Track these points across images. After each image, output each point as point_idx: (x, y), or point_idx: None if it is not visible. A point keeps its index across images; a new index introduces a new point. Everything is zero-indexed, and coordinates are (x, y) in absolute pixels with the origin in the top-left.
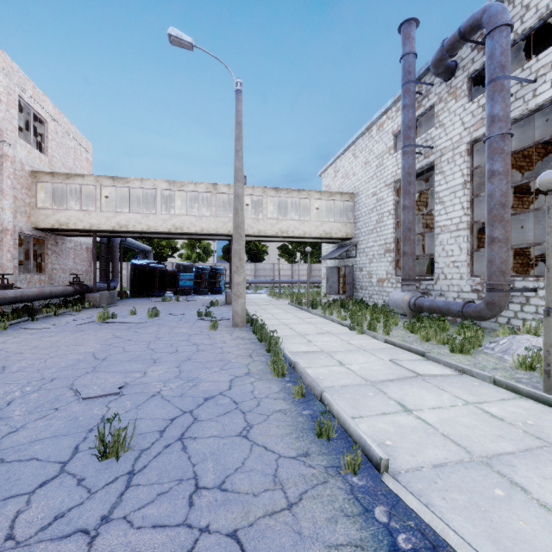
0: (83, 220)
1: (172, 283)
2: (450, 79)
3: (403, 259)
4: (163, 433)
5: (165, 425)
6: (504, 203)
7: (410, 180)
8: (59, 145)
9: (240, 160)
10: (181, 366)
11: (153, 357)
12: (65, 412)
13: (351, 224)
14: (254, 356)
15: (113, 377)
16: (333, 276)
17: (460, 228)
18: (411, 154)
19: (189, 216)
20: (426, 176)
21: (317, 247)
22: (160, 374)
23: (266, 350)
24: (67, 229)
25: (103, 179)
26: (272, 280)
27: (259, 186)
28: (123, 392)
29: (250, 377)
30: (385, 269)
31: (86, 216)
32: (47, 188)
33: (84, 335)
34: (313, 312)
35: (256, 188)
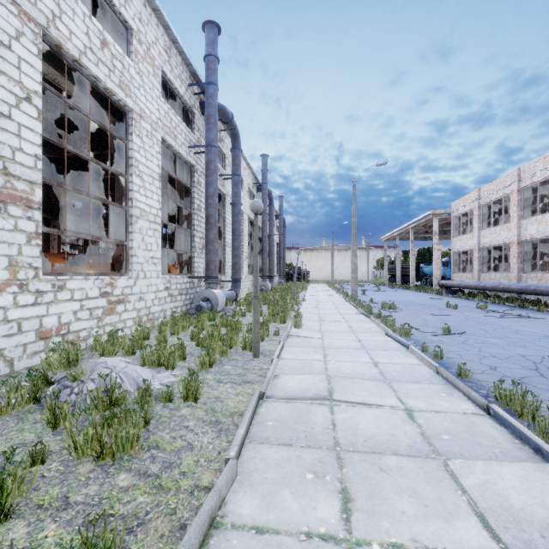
0: None
1: None
2: None
3: None
4: None
5: None
6: None
7: None
8: None
9: None
10: None
11: None
12: None
13: None
14: None
15: None
16: None
17: None
18: None
19: None
20: None
21: None
22: None
23: None
24: None
25: None
26: None
27: None
28: None
29: None
30: None
31: None
32: None
33: None
34: None
35: None
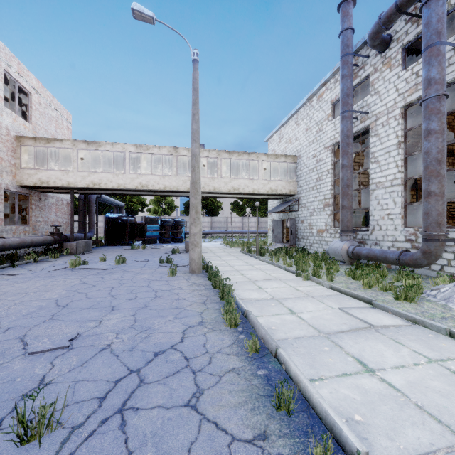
0: (61, 179)
1: (141, 233)
2: (385, 51)
3: (342, 212)
4: (103, 401)
5: (107, 390)
6: (440, 159)
7: (349, 142)
8: (42, 114)
9: (196, 123)
10: (137, 315)
11: (111, 304)
12: (5, 371)
13: (294, 182)
14: (207, 303)
15: (68, 326)
16: (278, 227)
17: (394, 184)
18: (349, 119)
19: (153, 176)
20: (361, 139)
21: (264, 203)
22: (115, 324)
23: (220, 297)
24: (48, 187)
25: (79, 143)
26: (225, 231)
27: (214, 150)
28: (73, 344)
29: (203, 327)
30: (325, 221)
31: (64, 175)
32: (31, 151)
33: (54, 280)
34: (262, 259)
35: (212, 151)
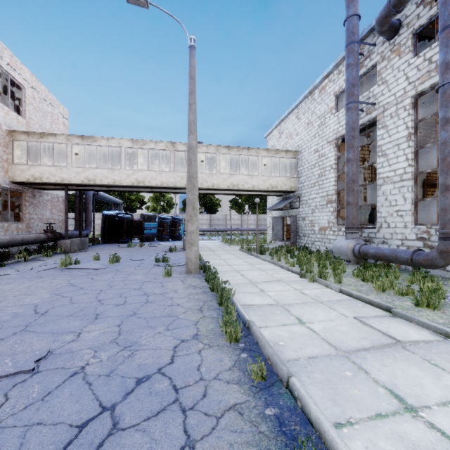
0: (55, 174)
1: (138, 231)
2: (394, 38)
3: (347, 208)
4: None
5: (66, 441)
6: None
7: (354, 135)
8: (37, 109)
9: (193, 113)
10: (122, 325)
11: (96, 311)
12: None
13: (295, 179)
14: (204, 310)
15: (39, 341)
16: (278, 225)
17: (404, 179)
18: (355, 110)
19: (150, 171)
20: (366, 132)
21: (263, 201)
22: (95, 337)
23: (218, 303)
24: (41, 183)
25: (73, 138)
26: (224, 228)
27: (212, 145)
28: (40, 366)
29: (198, 342)
30: (327, 218)
31: (58, 171)
32: (24, 146)
33: (39, 282)
34: (262, 258)
35: (210, 146)
